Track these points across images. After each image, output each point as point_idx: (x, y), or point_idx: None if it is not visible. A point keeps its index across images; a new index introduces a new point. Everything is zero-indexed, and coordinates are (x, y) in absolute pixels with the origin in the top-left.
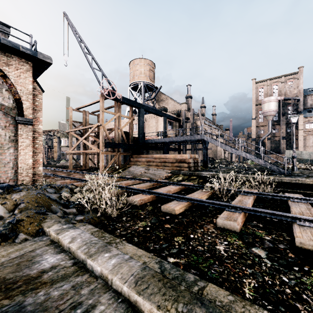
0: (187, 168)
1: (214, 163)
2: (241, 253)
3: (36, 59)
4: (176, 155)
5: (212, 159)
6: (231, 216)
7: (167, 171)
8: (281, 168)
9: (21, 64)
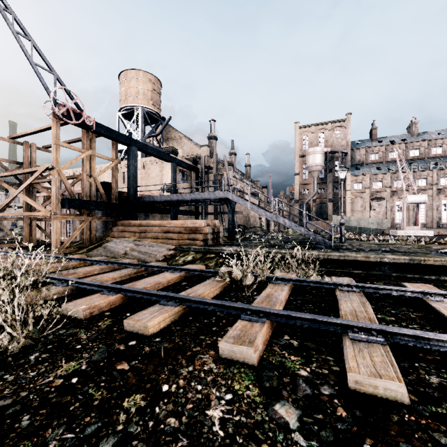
0: (202, 241)
1: (246, 233)
2: (253, 422)
3: None
4: (186, 222)
5: (243, 227)
6: (246, 333)
7: (169, 248)
8: (327, 240)
9: None
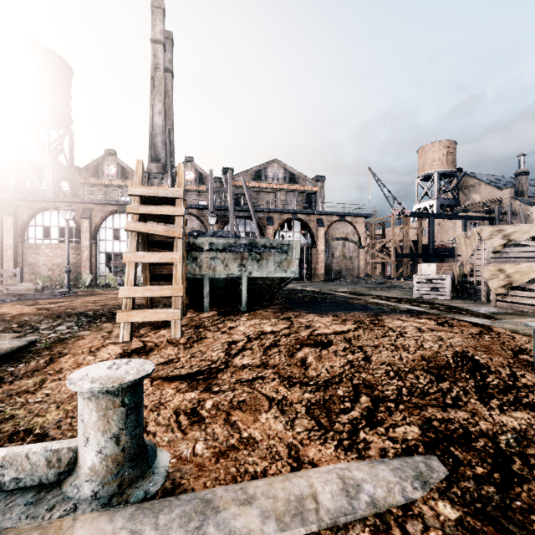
0: None
1: None
2: None
3: (367, 217)
4: None
5: None
6: None
7: None
8: None
9: (360, 220)
